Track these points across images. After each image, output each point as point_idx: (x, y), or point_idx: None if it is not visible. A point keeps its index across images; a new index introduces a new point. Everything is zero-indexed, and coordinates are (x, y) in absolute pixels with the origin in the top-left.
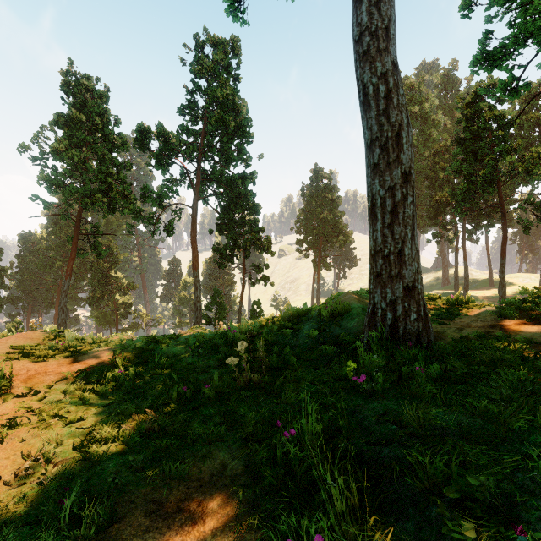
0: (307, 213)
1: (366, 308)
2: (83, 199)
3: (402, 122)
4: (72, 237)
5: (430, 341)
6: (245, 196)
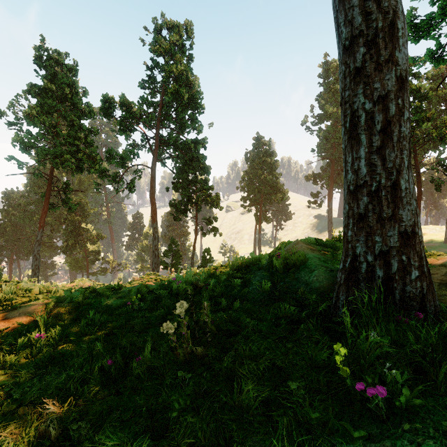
0: (250, 174)
1: (323, 259)
2: (54, 160)
3: (397, 9)
4: (45, 193)
5: (437, 308)
6: (197, 159)
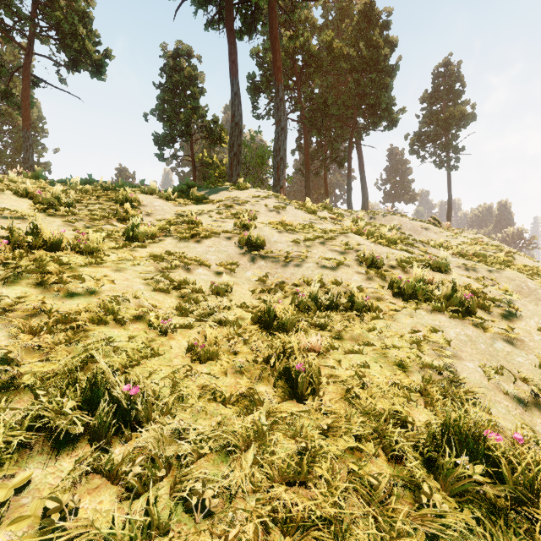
0: None
1: None
2: None
3: None
4: None
5: None
6: None
